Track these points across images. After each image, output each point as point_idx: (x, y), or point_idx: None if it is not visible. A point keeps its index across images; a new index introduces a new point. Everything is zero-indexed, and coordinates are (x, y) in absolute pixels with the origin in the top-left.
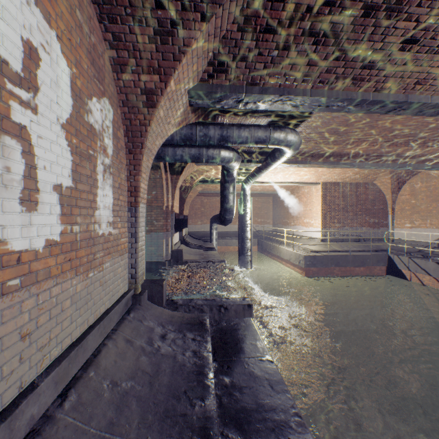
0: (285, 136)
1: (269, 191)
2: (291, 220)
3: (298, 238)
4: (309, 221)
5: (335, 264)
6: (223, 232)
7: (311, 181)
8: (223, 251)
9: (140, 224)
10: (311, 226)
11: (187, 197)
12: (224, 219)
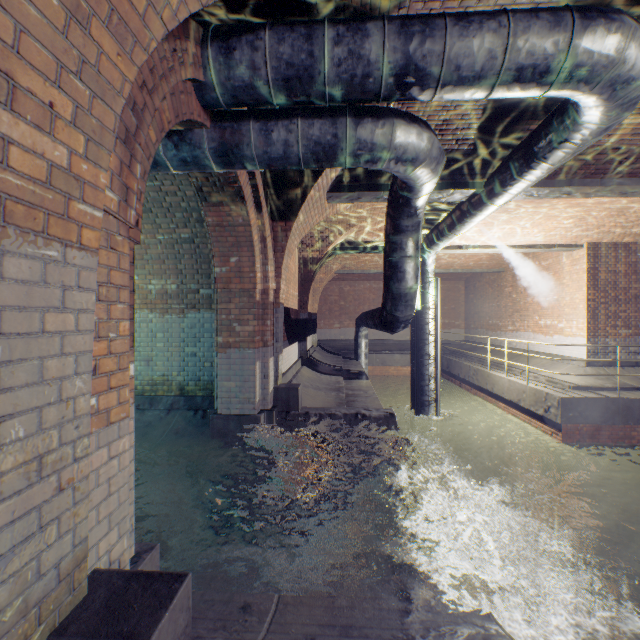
0: (623, 38)
1: (465, 267)
2: (508, 321)
3: (524, 355)
4: (553, 323)
5: (636, 419)
6: (378, 341)
7: (563, 242)
8: (377, 374)
9: (7, 345)
10: (559, 332)
11: (315, 281)
12: (392, 320)
